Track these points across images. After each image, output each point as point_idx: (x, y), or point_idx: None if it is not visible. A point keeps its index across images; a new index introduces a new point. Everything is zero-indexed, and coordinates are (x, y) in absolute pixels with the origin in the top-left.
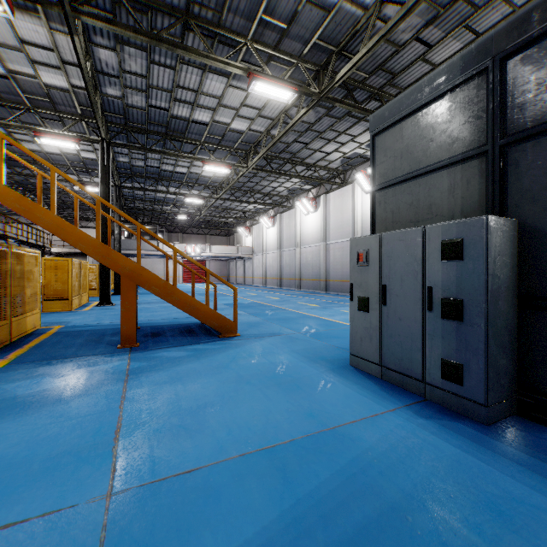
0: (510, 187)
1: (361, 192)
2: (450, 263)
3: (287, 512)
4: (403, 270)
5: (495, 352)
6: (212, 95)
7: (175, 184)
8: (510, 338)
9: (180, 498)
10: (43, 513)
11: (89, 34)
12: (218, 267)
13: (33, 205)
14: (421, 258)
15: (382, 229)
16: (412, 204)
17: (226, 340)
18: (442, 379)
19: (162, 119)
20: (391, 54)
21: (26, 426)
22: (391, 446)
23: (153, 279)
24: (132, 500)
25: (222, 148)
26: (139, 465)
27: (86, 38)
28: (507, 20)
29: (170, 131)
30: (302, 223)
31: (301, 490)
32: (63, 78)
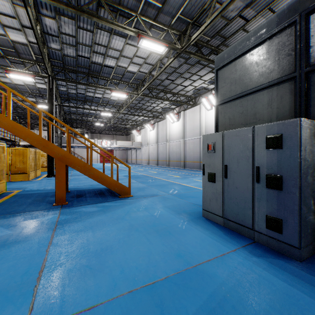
0: (312, 100)
1: (204, 110)
2: (273, 151)
3: None
4: (239, 155)
5: (305, 211)
6: (116, 49)
7: (95, 104)
8: (313, 201)
9: None
10: None
11: (38, 8)
12: (121, 154)
13: None
14: (252, 147)
15: (222, 129)
16: (242, 113)
17: (124, 199)
18: (267, 228)
19: (86, 64)
20: (224, 25)
21: None
22: (237, 281)
23: (77, 161)
24: None
25: (123, 82)
26: (52, 303)
27: (36, 11)
28: None
29: (91, 71)
30: (170, 128)
31: None
32: (23, 36)
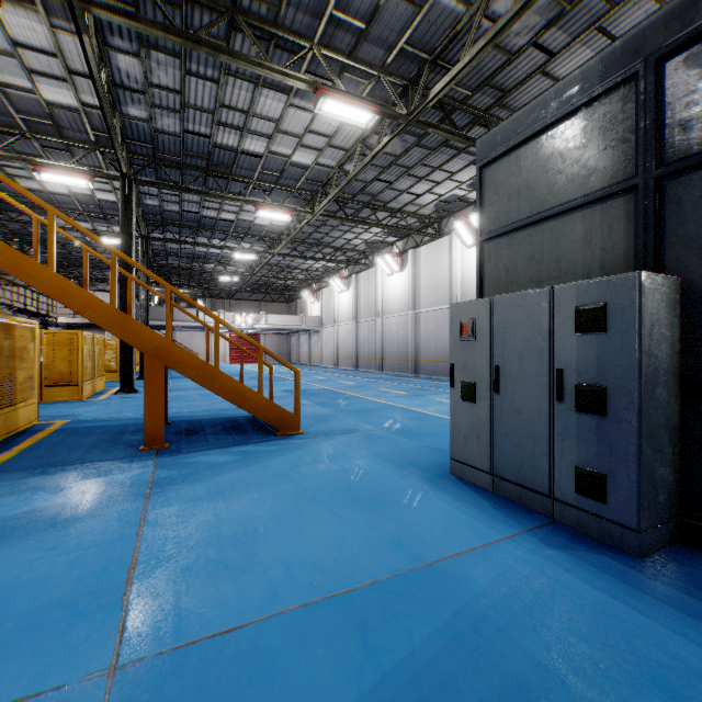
0: (669, 234)
1: (460, 246)
2: (589, 337)
3: (368, 693)
4: (523, 346)
5: (650, 458)
6: (267, 117)
7: (220, 234)
8: (670, 438)
9: (215, 673)
10: (13, 698)
11: (104, 34)
12: (276, 343)
13: (25, 259)
14: (548, 330)
15: (492, 292)
16: (533, 258)
17: (285, 439)
18: (577, 493)
19: (202, 149)
20: (502, 64)
21: (3, 564)
22: (511, 590)
23: (187, 358)
24: (145, 676)
25: (281, 187)
26: (159, 621)
27: (100, 40)
28: (664, 8)
29: (213, 165)
30: (384, 286)
31: (388, 658)
32: (71, 93)
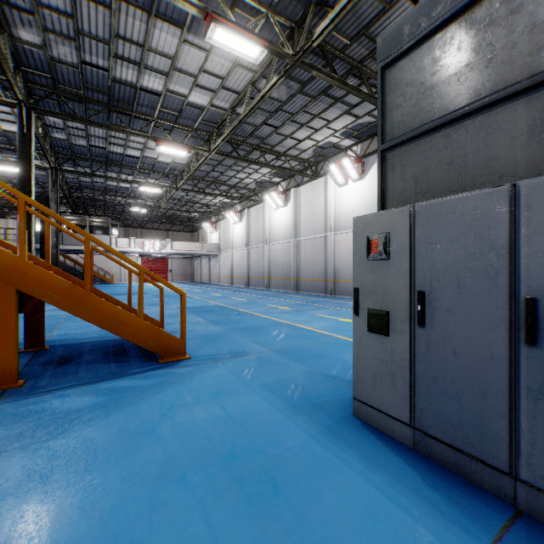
0: None
1: (334, 185)
2: None
3: None
4: (463, 266)
5: None
6: (163, 53)
7: (128, 170)
8: None
9: None
10: None
11: None
12: (181, 266)
13: None
14: (507, 243)
15: (397, 206)
16: (452, 163)
17: (168, 368)
18: None
19: (102, 83)
20: (377, 15)
21: None
22: None
23: (49, 280)
24: None
25: (180, 127)
26: None
27: None
28: None
29: (114, 100)
30: (271, 218)
31: None
32: None
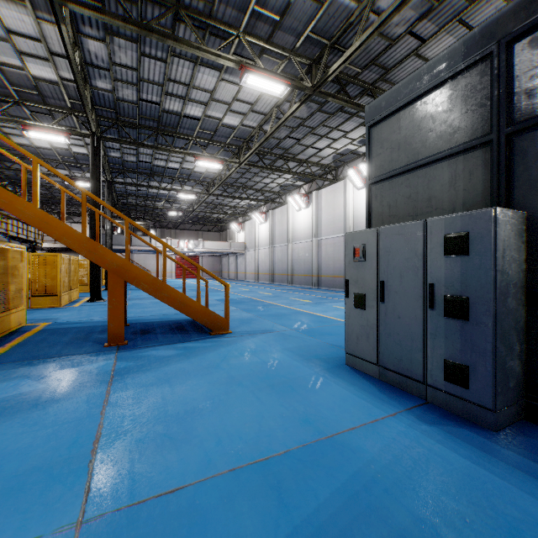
0: (517, 178)
1: (352, 188)
2: (454, 258)
3: None
4: (403, 266)
5: (503, 353)
6: (204, 89)
7: (167, 179)
8: (518, 337)
9: (161, 526)
10: None
11: (77, 24)
12: (211, 263)
13: (15, 198)
14: (422, 253)
15: (378, 223)
16: (410, 197)
17: (218, 338)
18: (445, 381)
19: (154, 113)
20: (384, 48)
21: None
22: (394, 457)
23: (142, 274)
24: (105, 529)
25: (214, 143)
26: (117, 483)
27: (74, 29)
28: (513, 2)
29: (162, 125)
30: (294, 219)
31: (298, 513)
32: (52, 70)
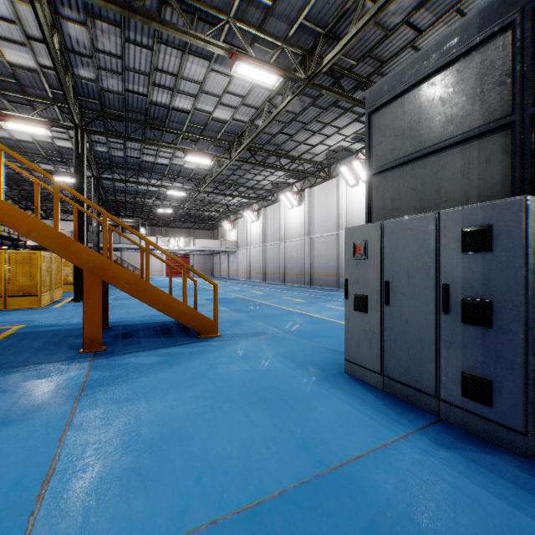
0: None
1: (345, 186)
2: (474, 256)
3: None
4: (411, 264)
5: (533, 366)
6: (193, 80)
7: (157, 176)
8: None
9: None
10: None
11: (55, 6)
12: (202, 261)
13: None
14: (435, 250)
15: (380, 218)
16: (416, 189)
17: (205, 341)
18: (462, 396)
19: (141, 105)
20: (380, 39)
21: None
22: (413, 498)
23: (122, 274)
24: None
25: (205, 138)
26: None
27: (52, 10)
28: None
29: (150, 119)
30: (286, 217)
31: None
32: (30, 56)
